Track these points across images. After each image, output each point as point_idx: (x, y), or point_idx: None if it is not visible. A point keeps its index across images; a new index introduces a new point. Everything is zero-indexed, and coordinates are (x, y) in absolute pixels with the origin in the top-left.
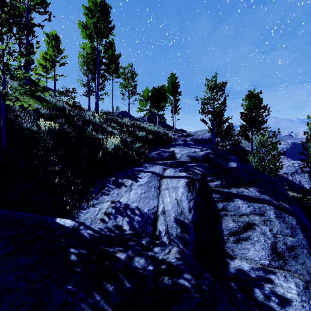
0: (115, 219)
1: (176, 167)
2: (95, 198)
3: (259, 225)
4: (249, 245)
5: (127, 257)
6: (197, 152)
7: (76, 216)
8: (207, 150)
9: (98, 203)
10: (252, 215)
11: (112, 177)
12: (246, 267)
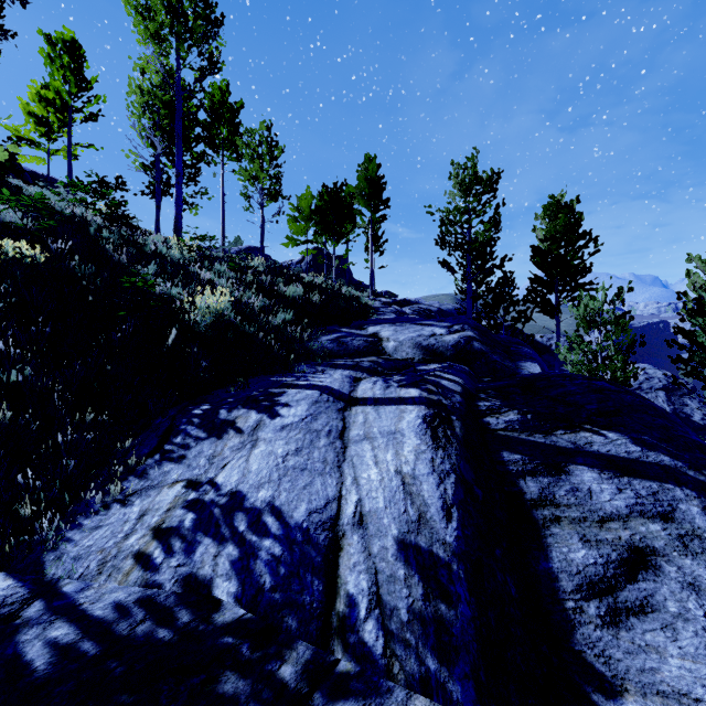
0: (189, 555)
1: (388, 375)
2: (137, 470)
3: (670, 554)
4: (657, 632)
5: None
6: (438, 335)
7: (49, 545)
8: (464, 332)
9: (144, 489)
10: (640, 521)
11: (204, 403)
12: None
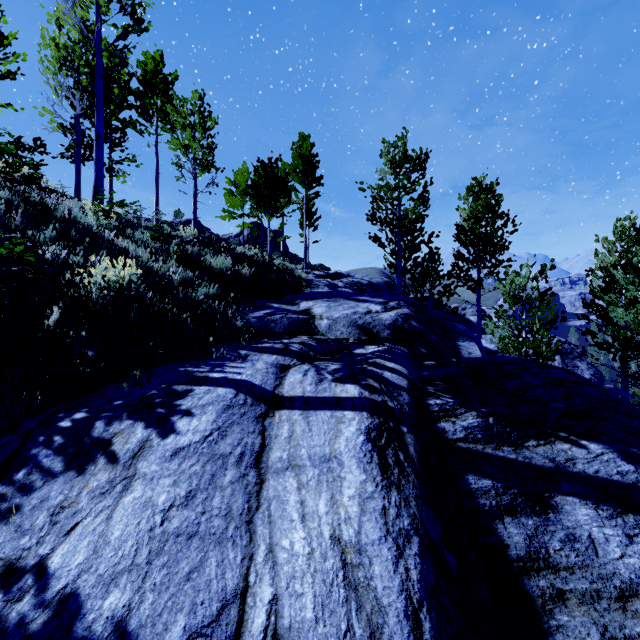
0: None
1: (321, 362)
2: None
3: None
4: None
5: None
6: (374, 313)
7: None
8: (400, 309)
9: None
10: None
11: (81, 407)
12: None
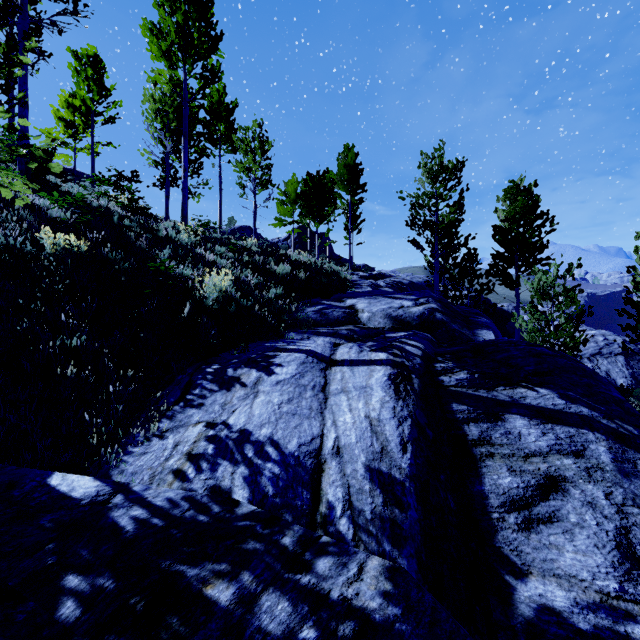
0: (213, 472)
1: (362, 341)
2: (168, 414)
3: (577, 481)
4: (559, 535)
5: (239, 596)
6: (406, 307)
7: (112, 465)
8: (428, 304)
9: (175, 428)
10: (556, 457)
11: (214, 363)
12: (559, 598)
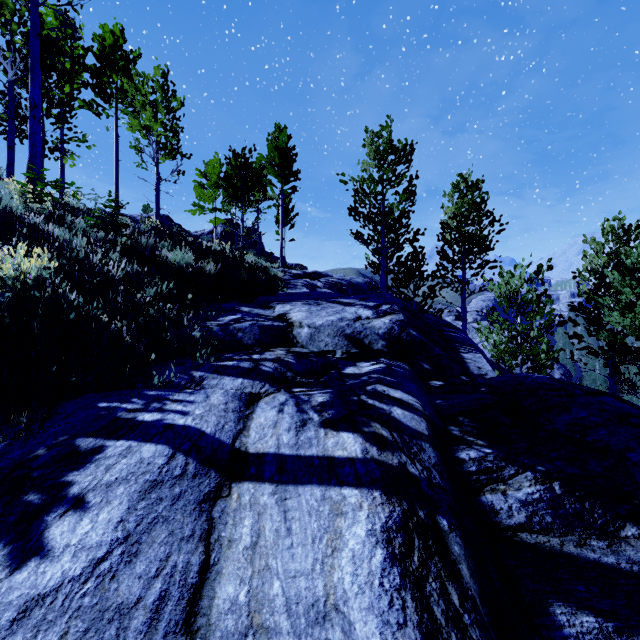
0: None
1: (302, 388)
2: None
3: None
4: None
5: None
6: (365, 319)
7: None
8: (395, 314)
9: None
10: None
11: None
12: None
